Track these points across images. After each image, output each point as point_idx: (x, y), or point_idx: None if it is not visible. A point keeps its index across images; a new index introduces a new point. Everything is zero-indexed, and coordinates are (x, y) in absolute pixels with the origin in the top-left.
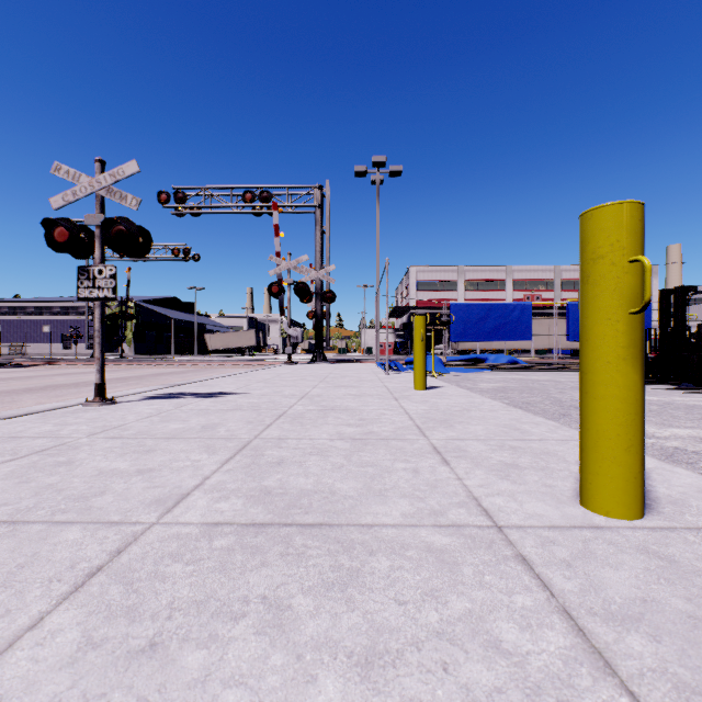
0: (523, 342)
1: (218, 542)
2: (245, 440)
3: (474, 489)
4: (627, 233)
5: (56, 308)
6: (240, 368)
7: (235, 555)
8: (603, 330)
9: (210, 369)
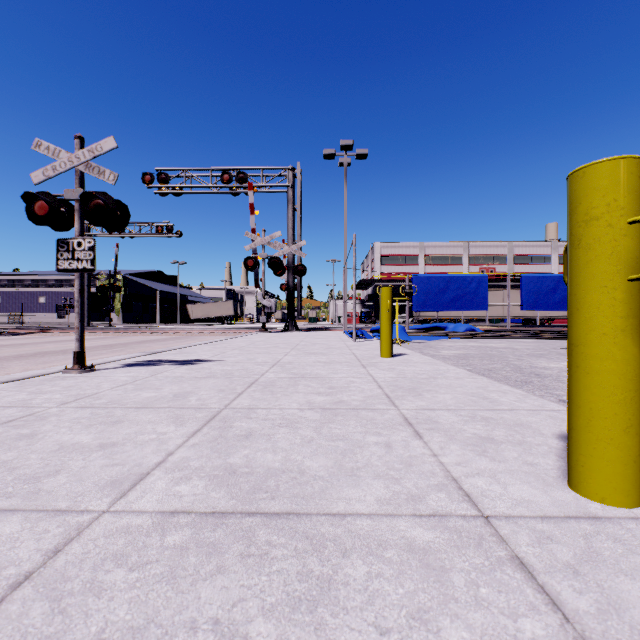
0: (479, 312)
1: (171, 538)
2: (214, 410)
3: (452, 468)
4: (626, 191)
5: (51, 281)
6: (218, 335)
7: (188, 557)
8: (598, 299)
9: (190, 336)
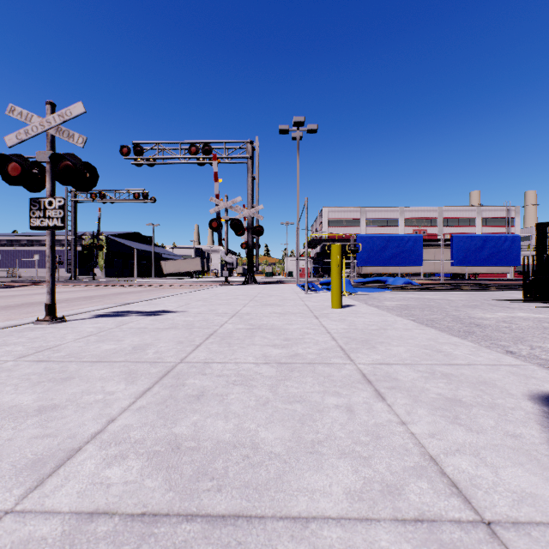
0: (414, 267)
1: None
2: (169, 364)
3: (426, 442)
4: None
5: (44, 241)
6: (187, 288)
7: None
8: None
9: (162, 289)
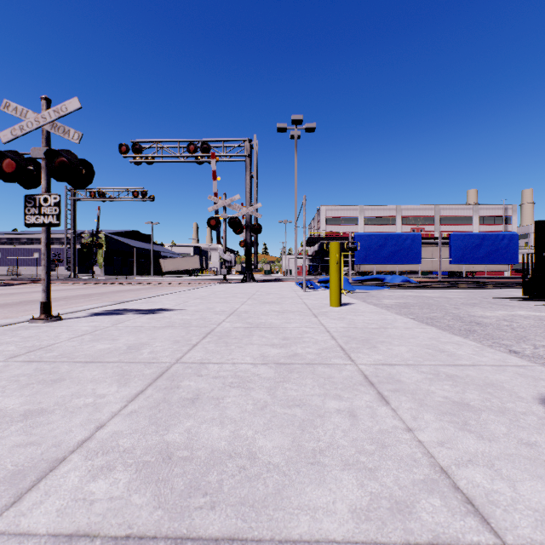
0: (411, 265)
1: None
2: (164, 365)
3: (435, 451)
4: None
5: None
6: (185, 286)
7: None
8: None
9: (161, 287)
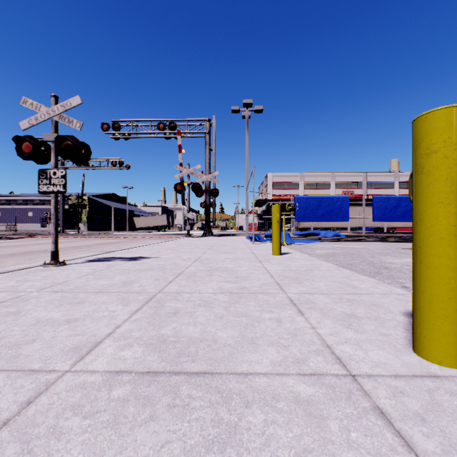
0: (342, 223)
1: (116, 392)
2: (151, 294)
3: (326, 338)
4: None
5: (36, 200)
6: (156, 239)
7: (128, 407)
8: (437, 212)
9: (136, 240)
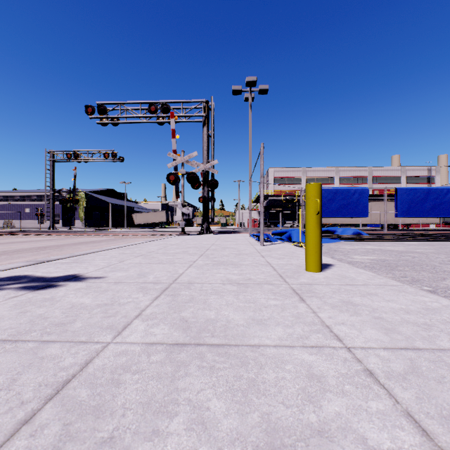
0: (352, 219)
1: None
2: None
3: None
4: None
5: (34, 196)
6: (147, 237)
7: None
8: None
9: (124, 238)
